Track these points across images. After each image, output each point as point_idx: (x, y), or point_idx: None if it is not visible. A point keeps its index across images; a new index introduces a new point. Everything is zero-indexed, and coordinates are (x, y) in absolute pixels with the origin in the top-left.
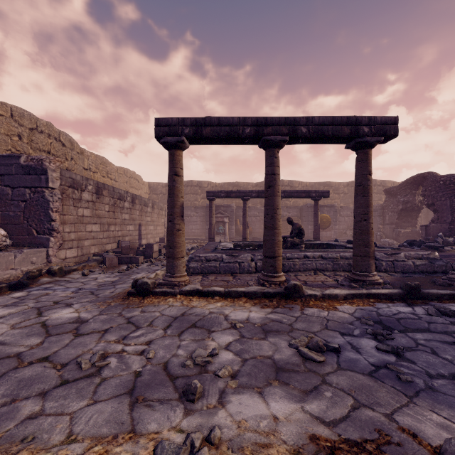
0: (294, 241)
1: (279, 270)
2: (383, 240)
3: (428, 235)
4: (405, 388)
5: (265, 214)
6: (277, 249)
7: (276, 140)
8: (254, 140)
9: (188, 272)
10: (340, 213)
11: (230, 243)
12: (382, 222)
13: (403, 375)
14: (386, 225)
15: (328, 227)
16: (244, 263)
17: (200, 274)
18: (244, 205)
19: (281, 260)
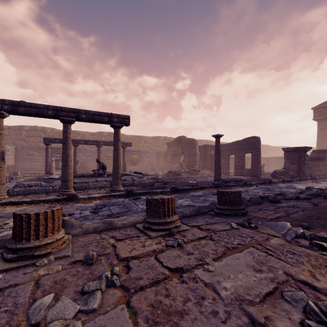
0: (100, 172)
1: (70, 188)
2: (164, 171)
3: (181, 168)
4: (83, 219)
5: (62, 158)
6: (69, 177)
7: (67, 120)
8: (55, 118)
9: (13, 194)
10: (146, 155)
11: (58, 175)
12: (166, 161)
13: (86, 217)
14: (167, 163)
15: (136, 163)
16: (57, 186)
17: (22, 195)
18: (74, 149)
19: (71, 182)
